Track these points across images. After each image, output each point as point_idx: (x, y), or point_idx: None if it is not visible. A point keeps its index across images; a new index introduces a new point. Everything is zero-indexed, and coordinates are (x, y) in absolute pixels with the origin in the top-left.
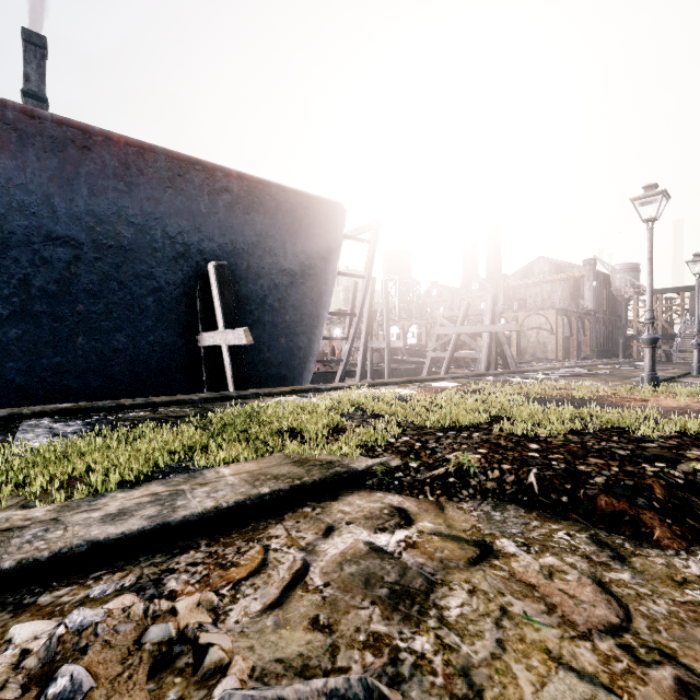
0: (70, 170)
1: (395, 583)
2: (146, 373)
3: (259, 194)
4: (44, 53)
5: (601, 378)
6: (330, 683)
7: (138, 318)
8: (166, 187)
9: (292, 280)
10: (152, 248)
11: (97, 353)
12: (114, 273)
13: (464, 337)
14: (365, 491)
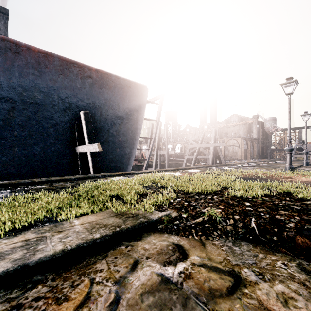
0: (9, 63)
1: None
2: (50, 165)
3: (106, 79)
4: (7, 17)
5: (264, 168)
6: None
7: (46, 139)
8: (59, 74)
9: (122, 121)
10: (52, 104)
11: (25, 156)
12: (33, 116)
13: (201, 149)
14: (158, 233)
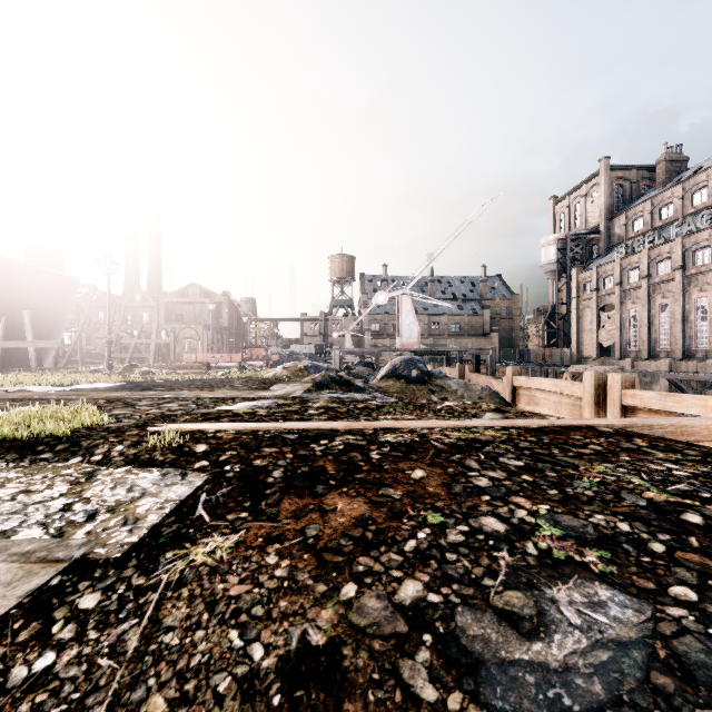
0: None
1: None
2: None
3: (40, 275)
4: None
5: None
6: None
7: None
8: None
9: (49, 315)
10: None
11: None
12: None
13: (137, 344)
14: None
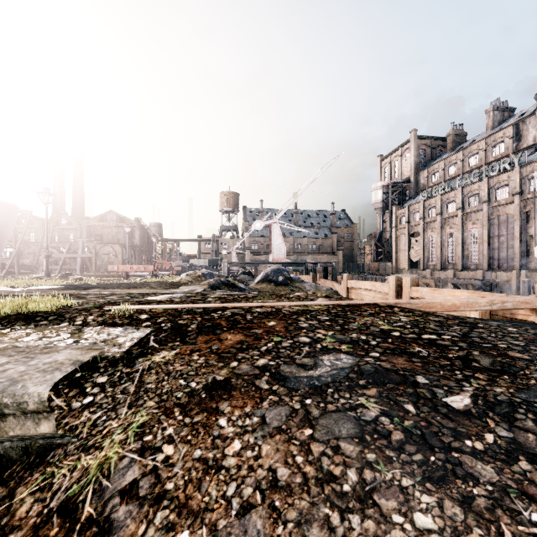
0: None
1: None
2: None
3: None
4: None
5: None
6: None
7: None
8: None
9: None
10: None
11: None
12: None
13: (65, 258)
14: None
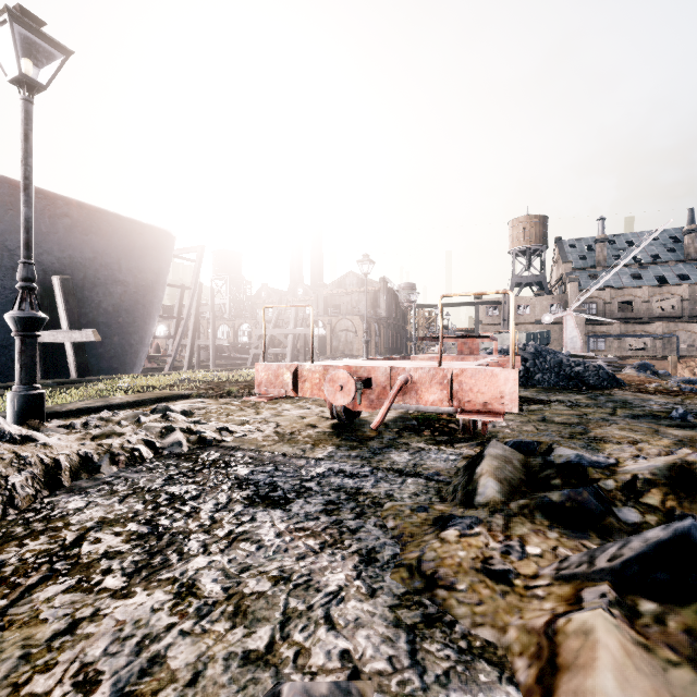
0: None
1: (197, 408)
2: None
3: (98, 220)
4: None
5: None
6: (179, 407)
7: None
8: (8, 209)
9: (126, 289)
10: None
11: None
12: None
13: (280, 337)
14: (189, 400)
